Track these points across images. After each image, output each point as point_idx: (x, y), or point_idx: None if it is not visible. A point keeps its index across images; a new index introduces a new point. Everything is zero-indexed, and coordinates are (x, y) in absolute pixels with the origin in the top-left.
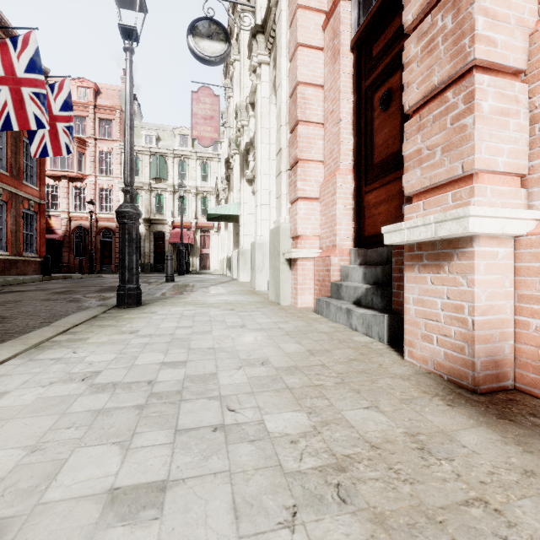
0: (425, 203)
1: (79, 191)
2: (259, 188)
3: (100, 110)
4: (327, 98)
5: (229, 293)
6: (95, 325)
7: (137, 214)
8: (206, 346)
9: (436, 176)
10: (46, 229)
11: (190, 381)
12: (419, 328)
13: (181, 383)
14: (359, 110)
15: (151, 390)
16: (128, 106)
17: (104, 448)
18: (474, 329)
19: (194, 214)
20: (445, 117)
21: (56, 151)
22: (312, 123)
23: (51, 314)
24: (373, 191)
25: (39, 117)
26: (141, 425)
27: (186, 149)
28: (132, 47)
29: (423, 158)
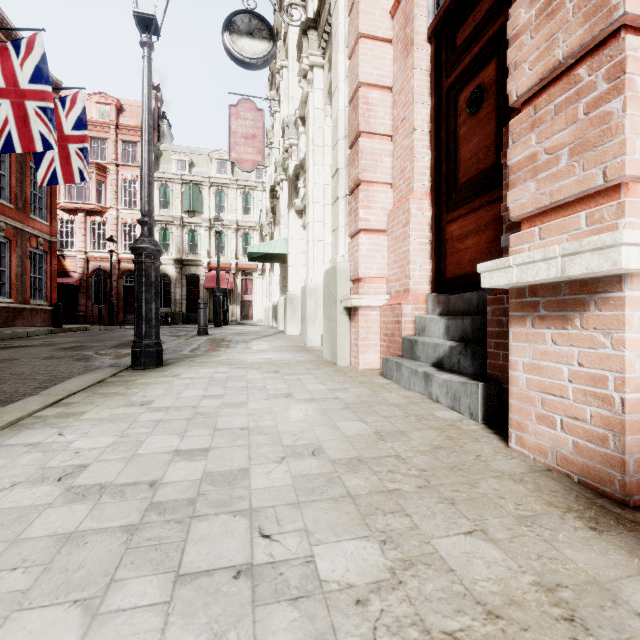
0: (543, 230)
1: (99, 227)
2: (311, 220)
3: (123, 130)
4: (397, 103)
5: (274, 349)
6: (98, 393)
7: (157, 251)
8: (238, 425)
9: (561, 190)
10: (60, 271)
11: (209, 483)
12: (533, 405)
13: (197, 486)
14: (439, 117)
15: (152, 497)
16: (146, 116)
17: (57, 612)
18: (625, 412)
19: (234, 254)
20: (576, 105)
21: (68, 178)
22: (378, 135)
23: (51, 376)
24: (457, 219)
25: (46, 137)
26: (125, 565)
27: (225, 177)
28: (150, 41)
29: (540, 165)
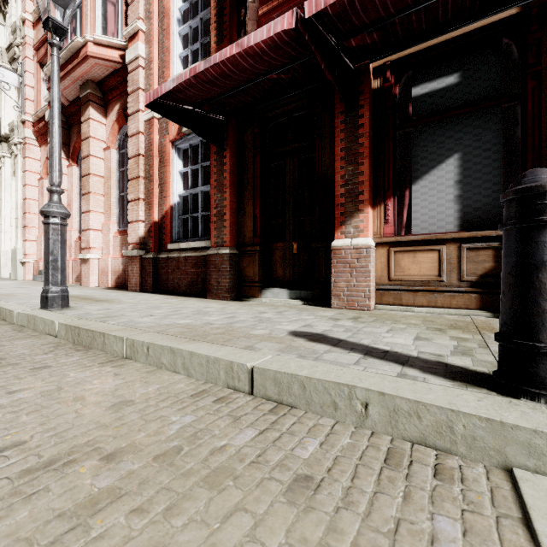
0: None
1: None
2: (3, 223)
3: None
4: (40, 206)
5: None
6: None
7: None
8: None
9: None
10: None
11: None
12: None
13: None
14: None
15: None
16: None
17: None
18: None
19: None
20: None
21: None
22: (33, 213)
23: None
24: None
25: None
26: None
27: None
28: None
29: None
